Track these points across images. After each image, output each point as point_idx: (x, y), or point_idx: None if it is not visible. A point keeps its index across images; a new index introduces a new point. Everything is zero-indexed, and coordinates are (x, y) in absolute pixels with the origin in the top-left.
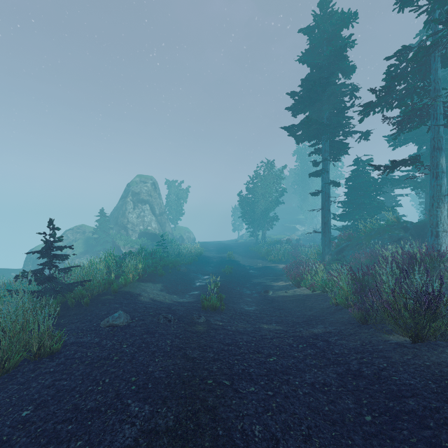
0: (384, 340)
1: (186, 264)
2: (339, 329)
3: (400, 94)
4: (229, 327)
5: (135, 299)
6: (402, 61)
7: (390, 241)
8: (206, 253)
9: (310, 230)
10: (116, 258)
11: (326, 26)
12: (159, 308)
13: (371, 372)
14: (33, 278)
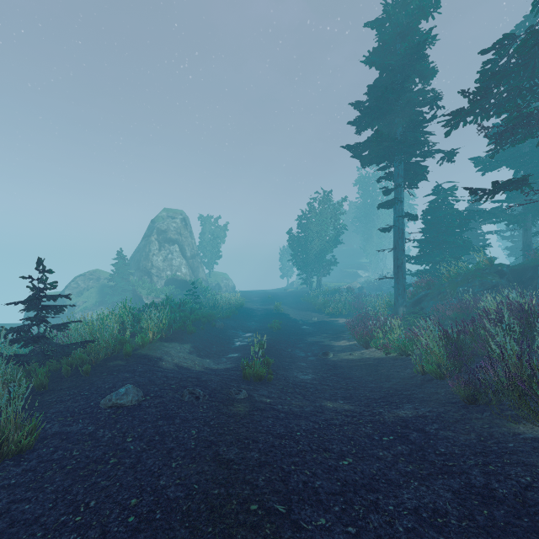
0: (513, 433)
1: (223, 318)
2: (437, 411)
3: (500, 97)
4: (280, 407)
5: (154, 365)
6: (503, 56)
7: (482, 290)
8: (249, 304)
9: (375, 277)
10: (136, 311)
11: (400, 18)
12: (184, 378)
13: (508, 492)
14: (7, 339)
